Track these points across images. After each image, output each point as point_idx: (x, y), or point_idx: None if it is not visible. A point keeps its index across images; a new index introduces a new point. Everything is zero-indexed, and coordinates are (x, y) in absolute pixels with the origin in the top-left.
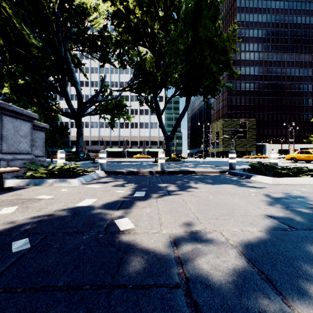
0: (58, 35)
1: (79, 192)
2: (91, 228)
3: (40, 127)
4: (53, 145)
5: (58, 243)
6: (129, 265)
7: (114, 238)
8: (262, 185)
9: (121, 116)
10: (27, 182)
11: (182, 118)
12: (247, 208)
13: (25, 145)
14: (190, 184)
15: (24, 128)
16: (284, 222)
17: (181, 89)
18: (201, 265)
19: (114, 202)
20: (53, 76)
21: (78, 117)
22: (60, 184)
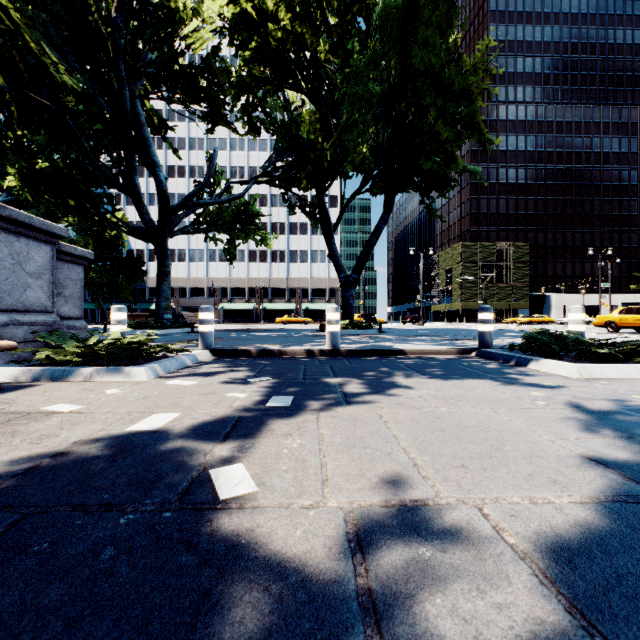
0: (119, 67)
1: (145, 397)
2: (148, 493)
3: (75, 256)
4: (113, 297)
5: (48, 539)
6: (224, 620)
7: (200, 523)
8: (556, 380)
9: (250, 235)
10: (35, 374)
11: (376, 239)
12: (533, 437)
13: (38, 294)
14: (394, 378)
15: (35, 256)
16: (635, 477)
17: (375, 178)
18: (435, 621)
19: (219, 420)
20: (109, 152)
21: (161, 238)
22: (109, 377)
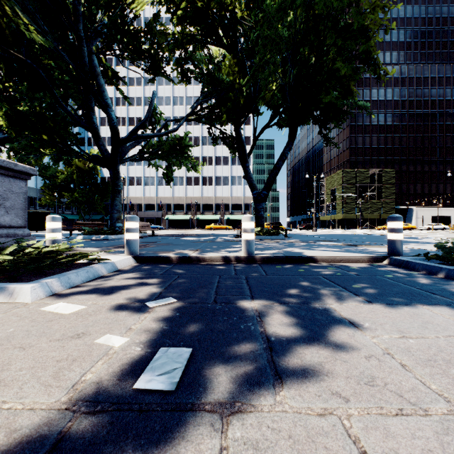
0: (78, 28)
1: None
2: None
3: (16, 171)
4: (91, 211)
5: None
6: None
7: None
8: None
9: (183, 162)
10: None
11: (282, 163)
12: None
13: None
14: (323, 300)
15: None
16: None
17: (281, 115)
18: None
19: None
20: (74, 98)
21: (114, 164)
22: None
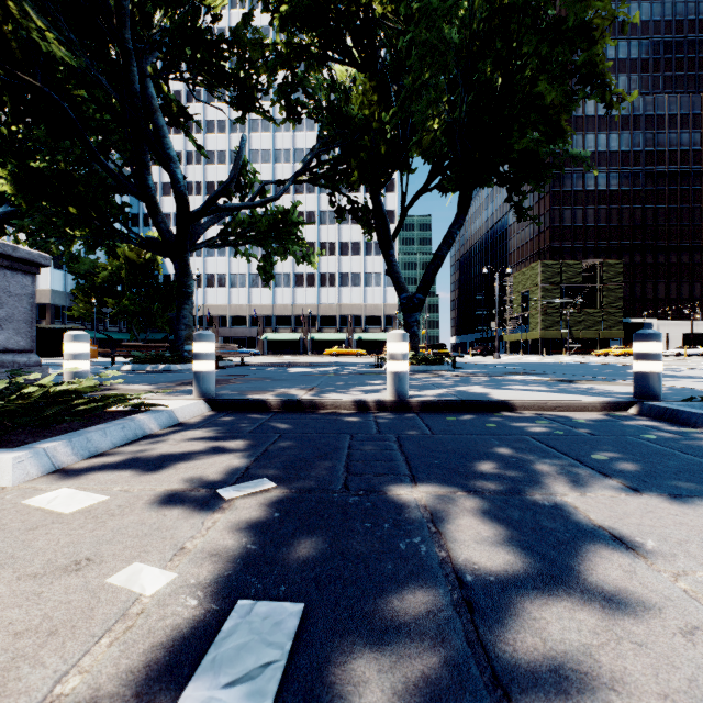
0: (124, 37)
1: None
2: None
3: (15, 259)
4: (148, 326)
5: None
6: None
7: None
8: None
9: (290, 249)
10: None
11: (448, 249)
12: None
13: None
14: (548, 486)
15: None
16: None
17: (445, 172)
18: None
19: None
20: (119, 148)
21: (181, 252)
22: None
